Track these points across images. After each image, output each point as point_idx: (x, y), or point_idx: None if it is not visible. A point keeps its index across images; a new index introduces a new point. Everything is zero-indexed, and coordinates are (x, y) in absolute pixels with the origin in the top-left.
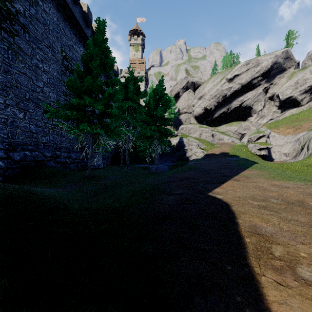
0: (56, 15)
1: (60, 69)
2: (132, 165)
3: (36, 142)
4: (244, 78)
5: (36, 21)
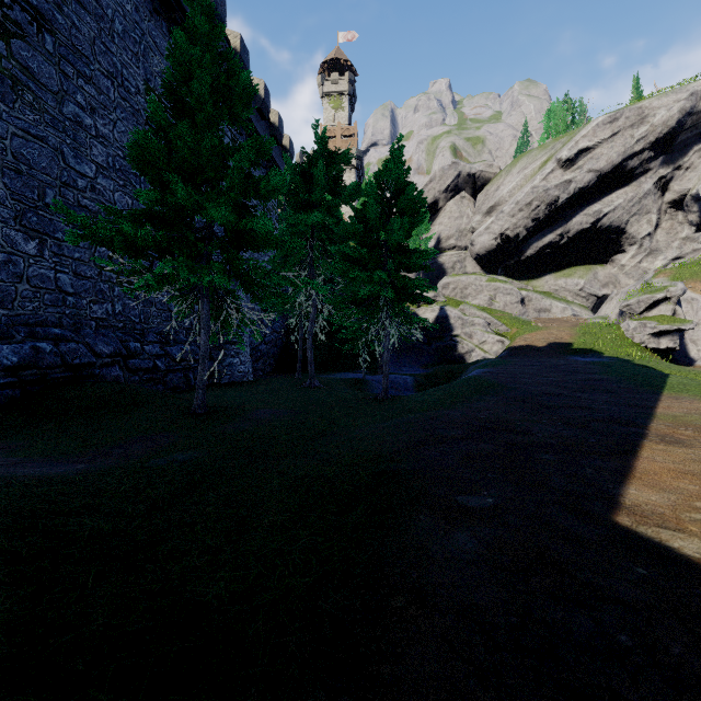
0: None
1: None
2: (325, 374)
3: (75, 317)
4: (605, 157)
5: (75, 6)
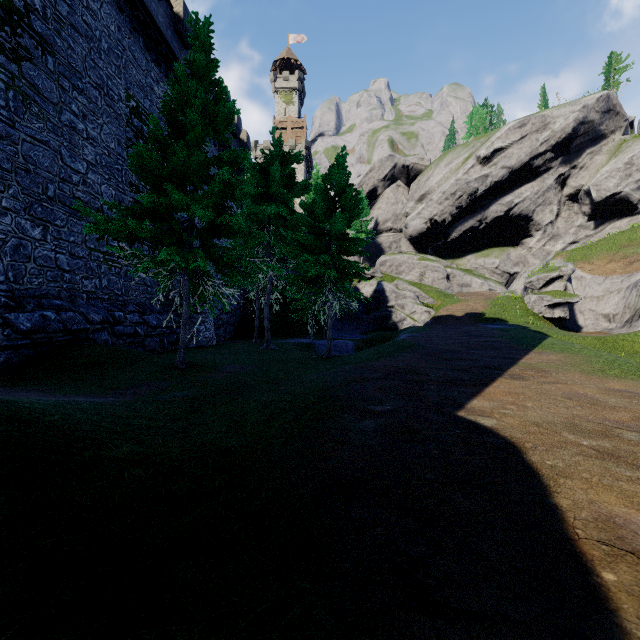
0: (116, 19)
1: (125, 136)
2: (279, 340)
3: (70, 290)
4: (515, 156)
5: (70, 31)
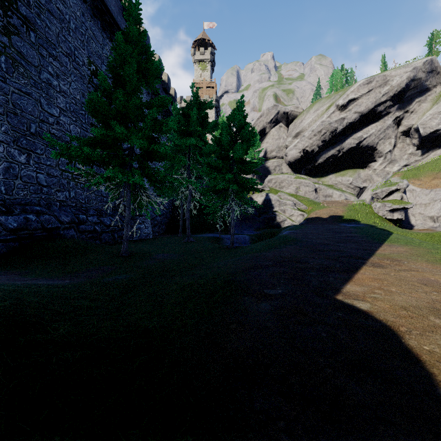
0: (81, 8)
1: (87, 91)
2: (196, 235)
3: (47, 199)
4: (364, 104)
5: (47, 14)
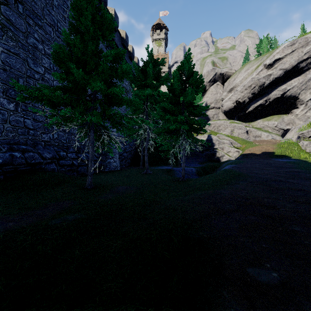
0: None
1: None
2: (154, 167)
3: (34, 140)
4: (288, 62)
5: None
